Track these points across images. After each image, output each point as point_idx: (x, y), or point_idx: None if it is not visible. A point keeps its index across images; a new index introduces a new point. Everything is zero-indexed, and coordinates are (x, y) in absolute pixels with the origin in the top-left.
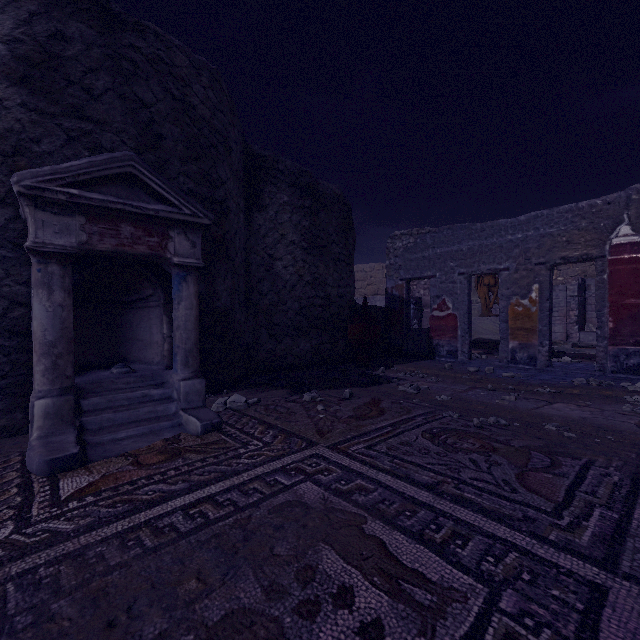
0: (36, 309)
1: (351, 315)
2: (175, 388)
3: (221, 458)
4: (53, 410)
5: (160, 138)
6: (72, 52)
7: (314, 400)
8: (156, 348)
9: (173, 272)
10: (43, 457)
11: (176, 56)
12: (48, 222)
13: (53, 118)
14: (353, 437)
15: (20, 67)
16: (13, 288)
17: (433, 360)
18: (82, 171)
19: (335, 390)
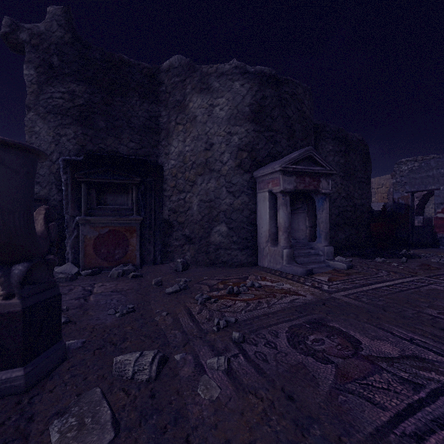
0: (281, 214)
1: (369, 217)
2: (320, 250)
3: (373, 276)
4: (288, 254)
5: (294, 132)
6: (267, 103)
7: (384, 262)
8: (301, 232)
9: (318, 197)
10: (303, 269)
11: (298, 89)
12: (286, 180)
13: (262, 133)
14: (435, 275)
15: (252, 115)
16: (251, 206)
17: (438, 248)
18: (297, 158)
19: (389, 259)
